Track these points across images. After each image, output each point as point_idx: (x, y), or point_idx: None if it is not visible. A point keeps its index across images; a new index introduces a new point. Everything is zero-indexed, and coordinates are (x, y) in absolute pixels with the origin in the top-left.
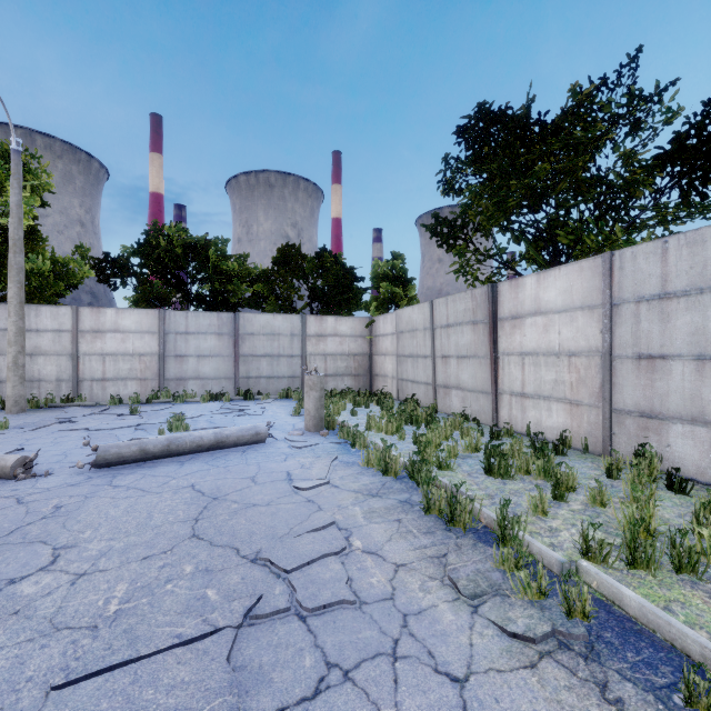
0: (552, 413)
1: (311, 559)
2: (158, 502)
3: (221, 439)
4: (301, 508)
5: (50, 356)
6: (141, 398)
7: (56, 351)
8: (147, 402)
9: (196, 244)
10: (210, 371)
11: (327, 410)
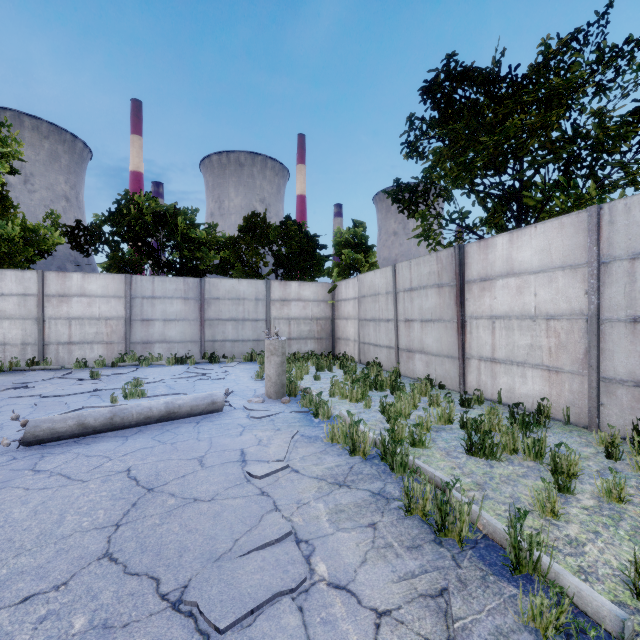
0: (527, 380)
1: (256, 604)
2: (78, 496)
3: (173, 409)
4: (252, 505)
5: (15, 319)
6: (107, 361)
7: (21, 315)
8: (112, 366)
9: (165, 213)
10: (176, 335)
11: (289, 375)
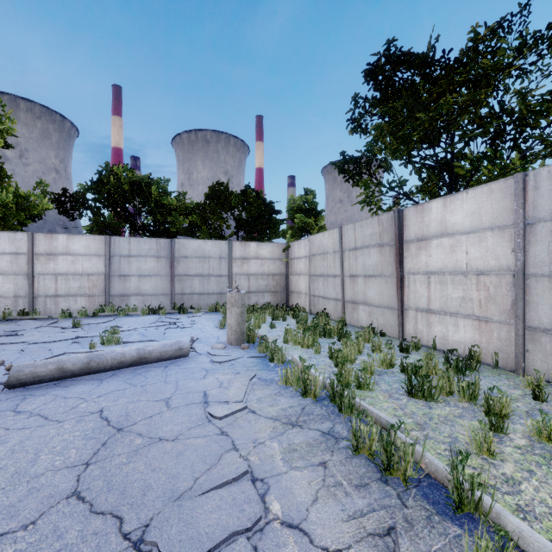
0: (459, 329)
1: (213, 544)
2: (53, 436)
3: (144, 355)
4: (212, 444)
5: (8, 275)
6: (89, 312)
7: (13, 271)
8: (93, 315)
9: (141, 183)
10: (150, 288)
11: (248, 324)
